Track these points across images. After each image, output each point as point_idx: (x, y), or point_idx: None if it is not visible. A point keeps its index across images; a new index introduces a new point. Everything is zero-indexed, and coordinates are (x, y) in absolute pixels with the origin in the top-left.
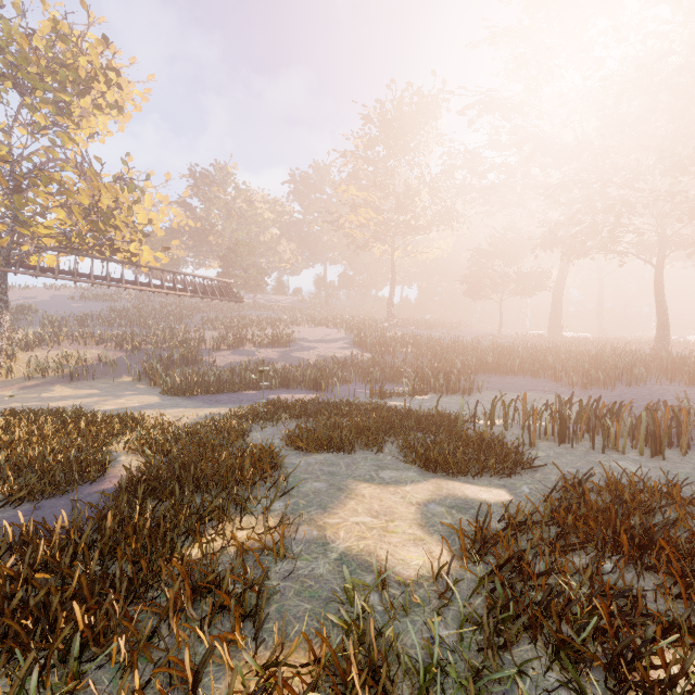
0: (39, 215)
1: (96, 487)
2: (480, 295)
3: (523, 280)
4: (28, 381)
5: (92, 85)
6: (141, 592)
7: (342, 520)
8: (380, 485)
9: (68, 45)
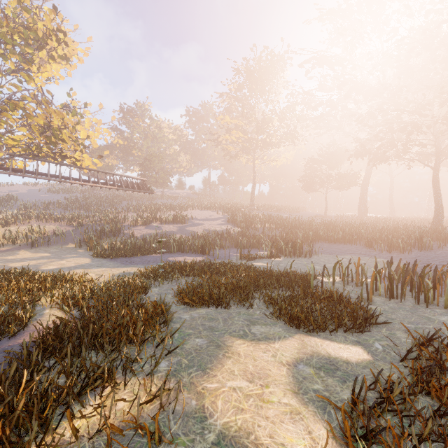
0: (9, 131)
1: (13, 341)
2: (312, 189)
3: (341, 179)
4: (2, 247)
5: (48, 42)
6: None
7: (220, 385)
8: (253, 342)
9: (30, 13)
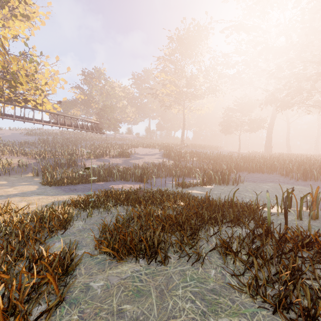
0: None
1: None
2: (229, 132)
3: (252, 123)
4: None
5: (10, 1)
6: None
7: None
8: None
9: None
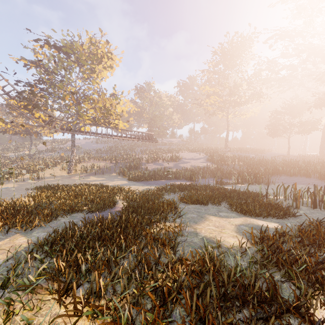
0: (85, 112)
1: (113, 210)
2: (276, 135)
3: (303, 125)
4: (82, 174)
5: (102, 60)
6: (136, 238)
7: (203, 227)
8: (219, 217)
9: (95, 46)
